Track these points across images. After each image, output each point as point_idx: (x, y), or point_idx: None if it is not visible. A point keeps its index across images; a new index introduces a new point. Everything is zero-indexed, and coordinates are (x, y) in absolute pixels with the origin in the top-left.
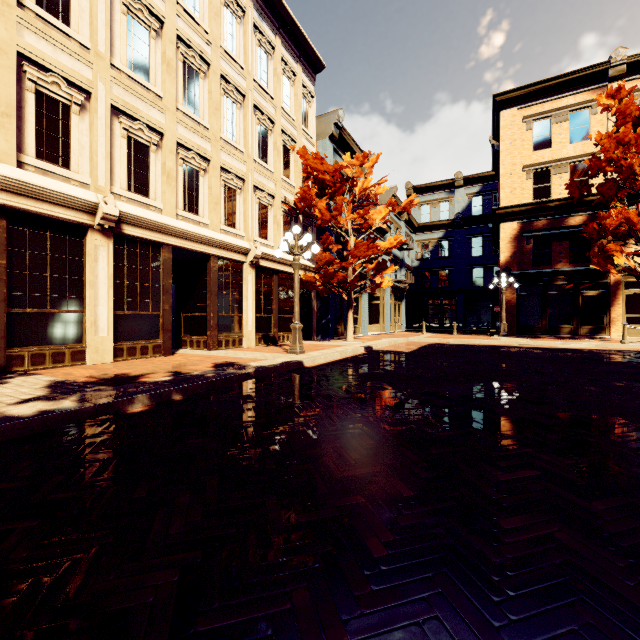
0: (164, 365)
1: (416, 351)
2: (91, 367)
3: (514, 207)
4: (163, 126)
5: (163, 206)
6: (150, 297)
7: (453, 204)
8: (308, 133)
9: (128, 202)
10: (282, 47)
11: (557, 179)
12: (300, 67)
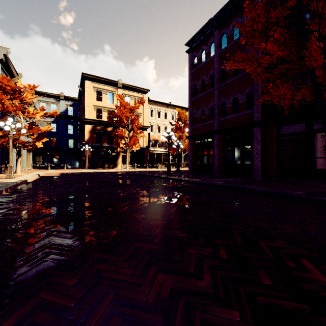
0: None
1: (62, 175)
2: None
3: (90, 119)
4: None
5: None
6: None
7: (59, 107)
8: None
9: None
10: None
11: (104, 113)
12: None
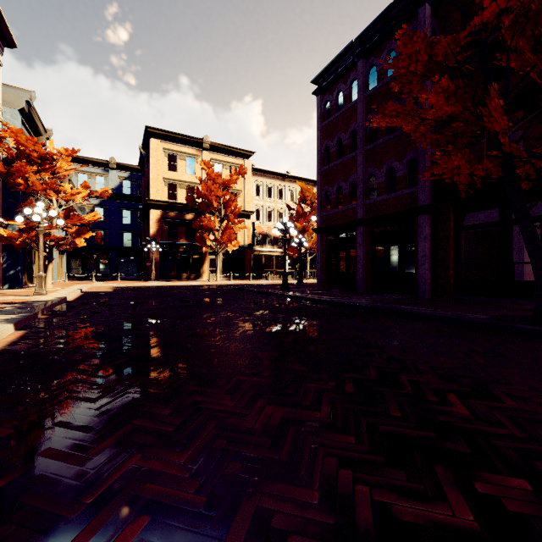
0: None
1: (117, 290)
2: None
3: (159, 201)
4: None
5: None
6: None
7: (108, 180)
8: None
9: None
10: None
11: (181, 191)
12: None
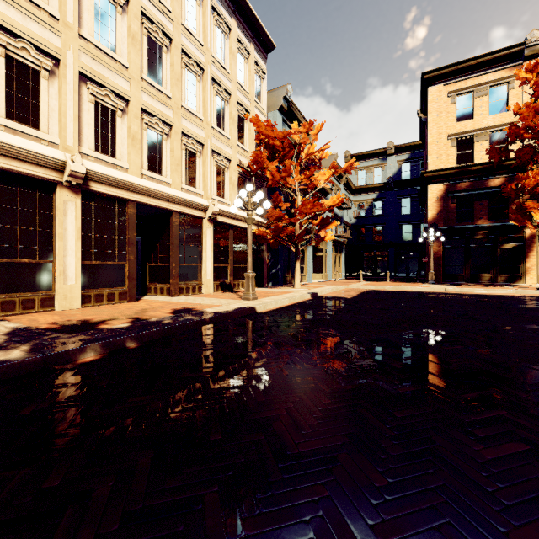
0: (127, 311)
1: (357, 297)
2: (59, 313)
3: (440, 171)
4: (128, 93)
5: (128, 166)
6: (116, 248)
7: (385, 170)
8: (260, 105)
9: (96, 161)
10: (237, 28)
11: (478, 146)
12: (253, 47)
